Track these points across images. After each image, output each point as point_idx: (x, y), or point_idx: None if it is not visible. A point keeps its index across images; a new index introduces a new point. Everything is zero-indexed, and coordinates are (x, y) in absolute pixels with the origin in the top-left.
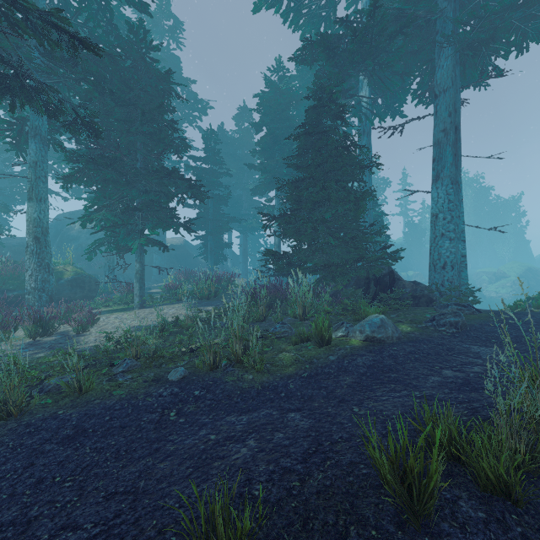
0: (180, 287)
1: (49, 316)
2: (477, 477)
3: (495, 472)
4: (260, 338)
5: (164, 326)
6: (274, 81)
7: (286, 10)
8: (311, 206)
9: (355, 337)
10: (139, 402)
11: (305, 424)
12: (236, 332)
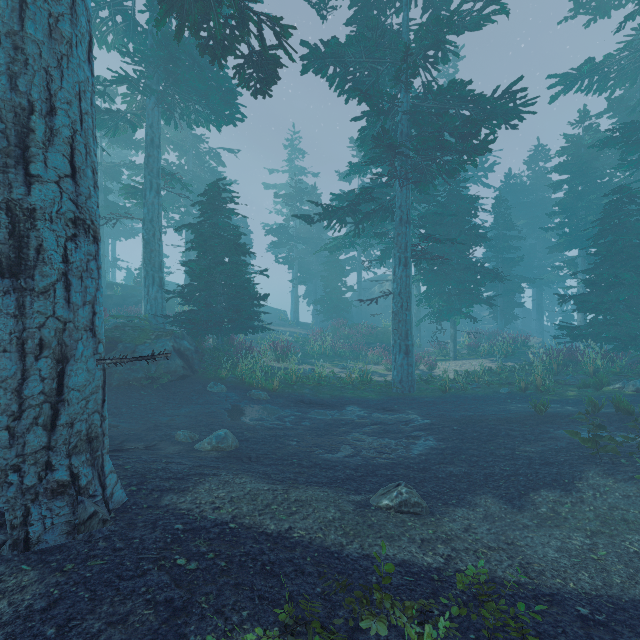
0: (478, 346)
1: (416, 360)
2: (621, 410)
3: (623, 407)
4: (553, 384)
5: (483, 371)
6: (577, 136)
7: (588, 85)
8: (606, 288)
9: (628, 388)
10: (491, 396)
11: (573, 409)
12: (537, 375)
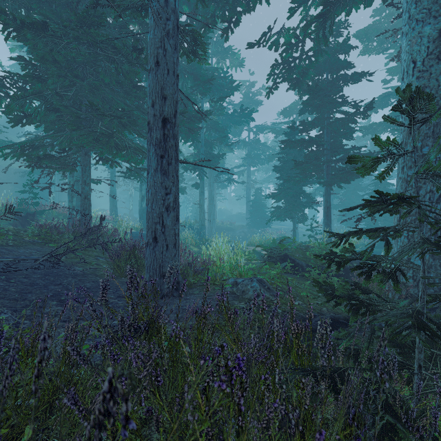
0: None
1: None
2: None
3: None
4: None
5: None
6: None
7: None
8: None
9: None
10: None
11: None
12: None
